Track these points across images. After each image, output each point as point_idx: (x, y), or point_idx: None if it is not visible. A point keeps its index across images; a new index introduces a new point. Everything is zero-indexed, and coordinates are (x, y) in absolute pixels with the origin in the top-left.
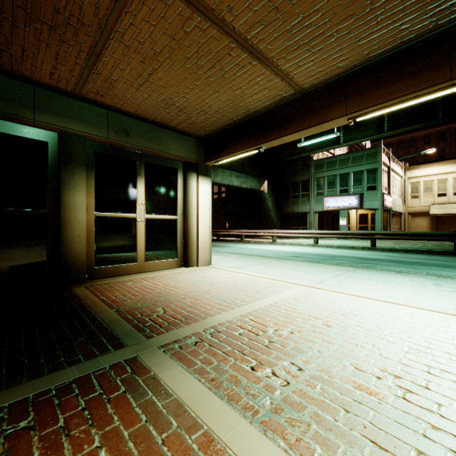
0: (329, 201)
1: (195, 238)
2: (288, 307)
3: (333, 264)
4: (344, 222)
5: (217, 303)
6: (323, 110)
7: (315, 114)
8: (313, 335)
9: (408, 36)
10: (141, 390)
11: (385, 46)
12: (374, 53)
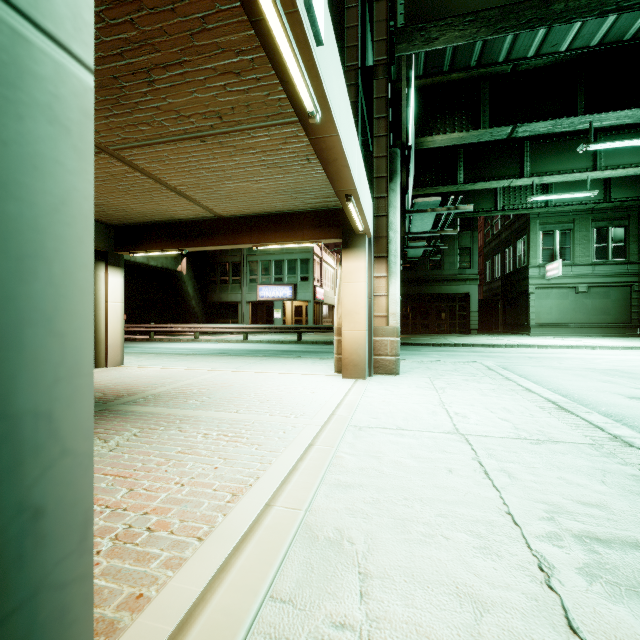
0: (263, 290)
1: (103, 335)
2: (208, 381)
3: (252, 356)
4: (279, 315)
5: (149, 385)
6: (236, 235)
7: (230, 236)
8: (221, 389)
9: (282, 209)
10: (124, 413)
11: (271, 210)
12: (265, 211)
